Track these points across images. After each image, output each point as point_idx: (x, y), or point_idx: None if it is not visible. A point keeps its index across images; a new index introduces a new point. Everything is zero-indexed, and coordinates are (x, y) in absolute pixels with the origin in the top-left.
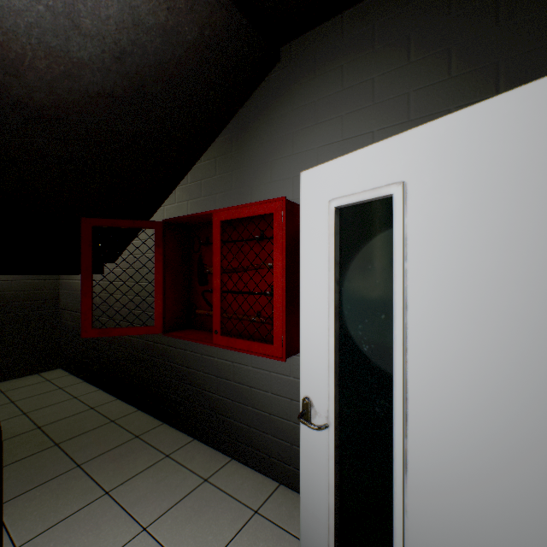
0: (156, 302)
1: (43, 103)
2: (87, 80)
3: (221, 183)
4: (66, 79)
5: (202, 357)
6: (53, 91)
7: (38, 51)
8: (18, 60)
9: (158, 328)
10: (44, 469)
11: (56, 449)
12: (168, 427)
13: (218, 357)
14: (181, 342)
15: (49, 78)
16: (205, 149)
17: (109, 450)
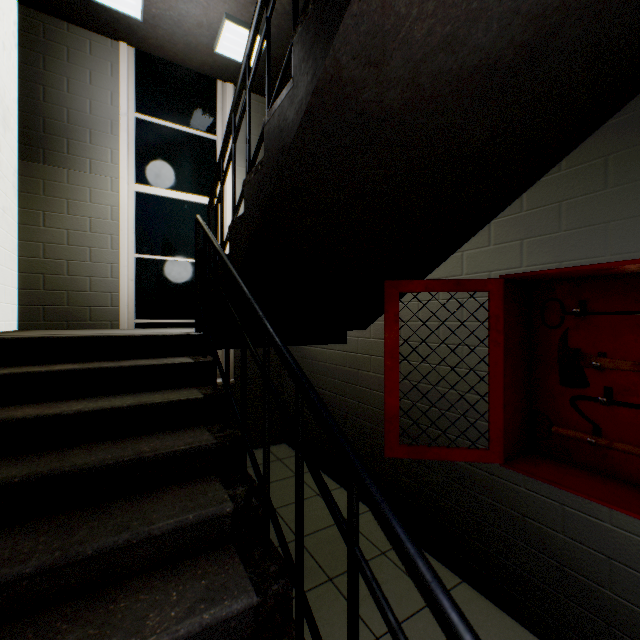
0: (492, 410)
1: (389, 108)
2: (470, 46)
3: (624, 200)
4: (440, 53)
5: (563, 509)
6: (413, 80)
7: (426, 3)
8: (391, 31)
9: (494, 454)
10: (334, 628)
11: (333, 588)
12: (475, 594)
13: (612, 523)
14: (503, 468)
15: (419, 56)
16: (574, 145)
17: (407, 619)
